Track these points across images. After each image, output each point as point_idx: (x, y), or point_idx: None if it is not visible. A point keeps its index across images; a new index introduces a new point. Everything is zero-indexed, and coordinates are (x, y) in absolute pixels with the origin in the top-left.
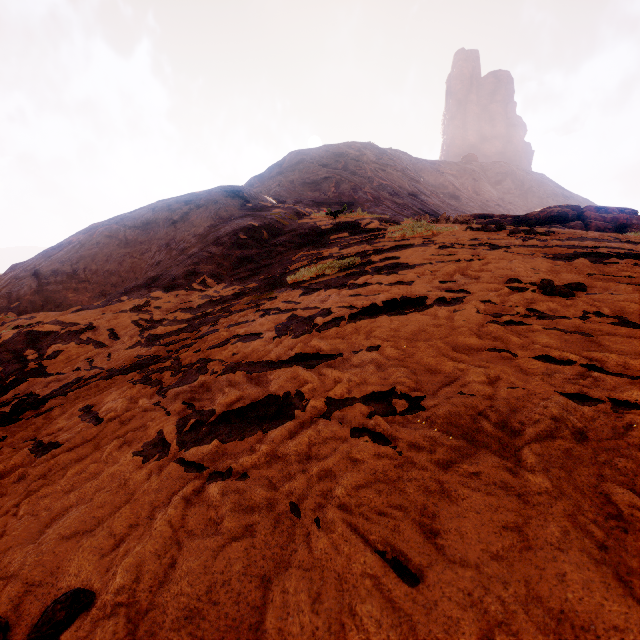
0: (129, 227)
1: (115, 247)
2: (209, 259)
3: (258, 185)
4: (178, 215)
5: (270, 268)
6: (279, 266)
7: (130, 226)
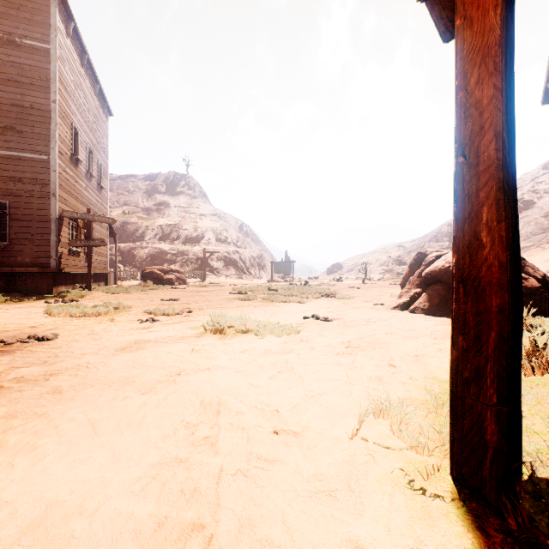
0: None
1: None
2: None
3: (544, 171)
4: None
5: (544, 236)
6: (547, 236)
7: None
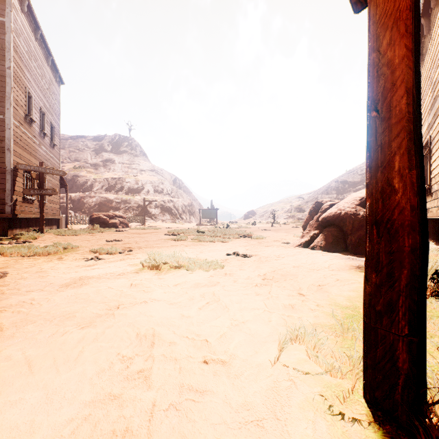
0: (350, 179)
1: (346, 186)
2: None
3: None
4: None
5: None
6: None
7: (351, 178)
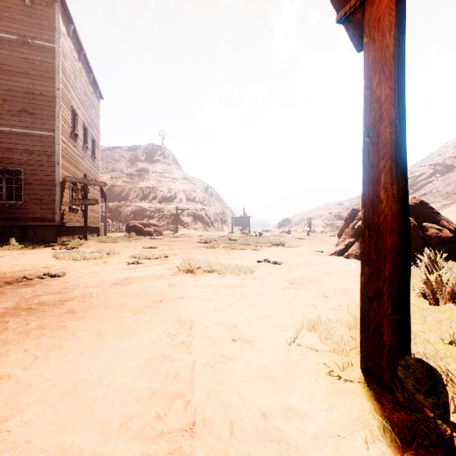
0: None
1: None
2: (439, 194)
3: None
4: (420, 176)
5: None
6: None
7: None
